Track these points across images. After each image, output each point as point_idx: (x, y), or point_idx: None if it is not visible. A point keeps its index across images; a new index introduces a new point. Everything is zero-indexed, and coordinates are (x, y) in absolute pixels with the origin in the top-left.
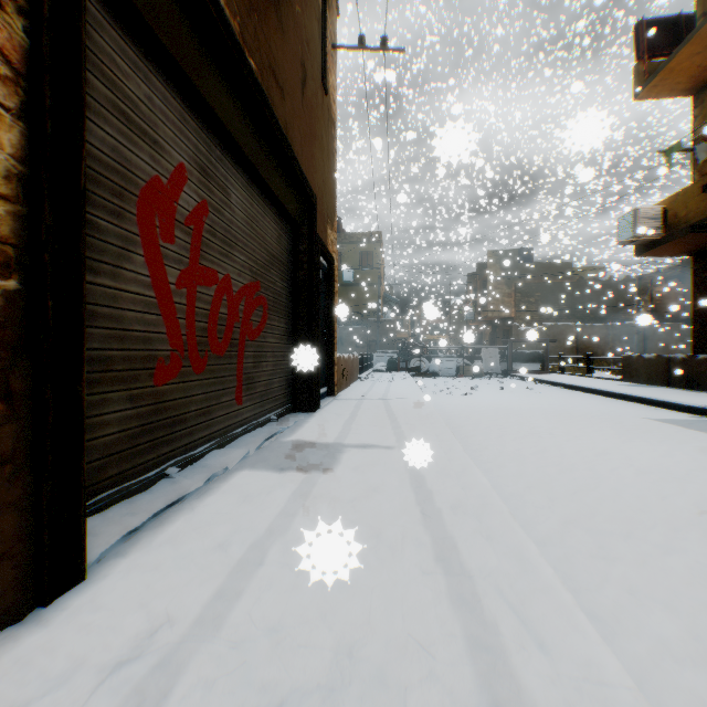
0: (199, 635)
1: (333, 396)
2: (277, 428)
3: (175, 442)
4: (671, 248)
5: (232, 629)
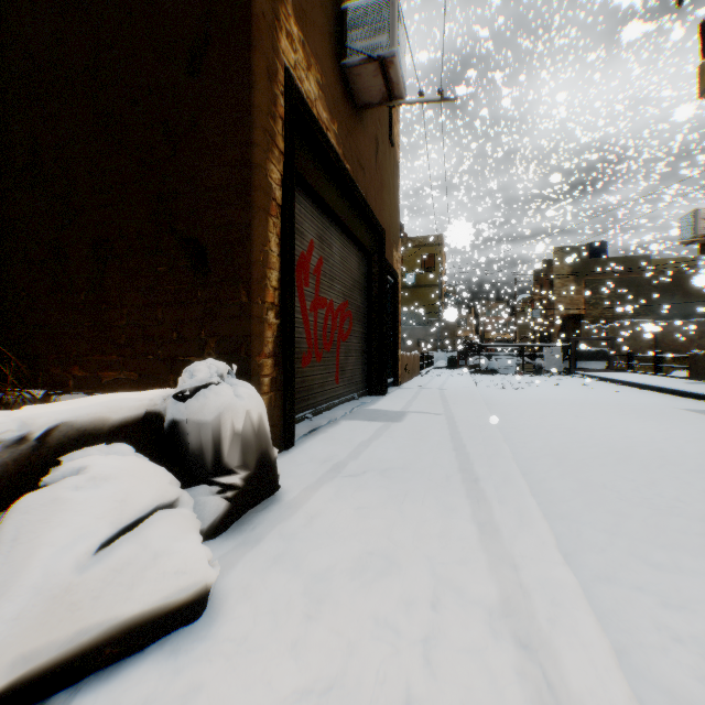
0: (351, 458)
1: (397, 385)
2: (360, 402)
3: (309, 401)
4: None
5: (363, 458)
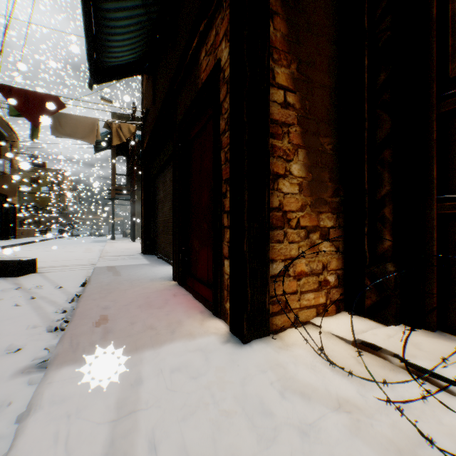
0: None
1: (17, 238)
2: None
3: None
4: None
5: None
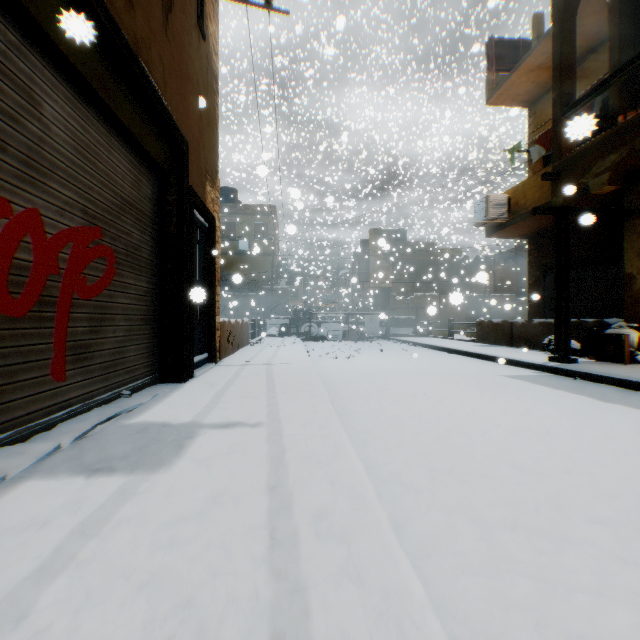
0: None
1: (214, 362)
2: (125, 406)
3: None
4: (514, 230)
5: None
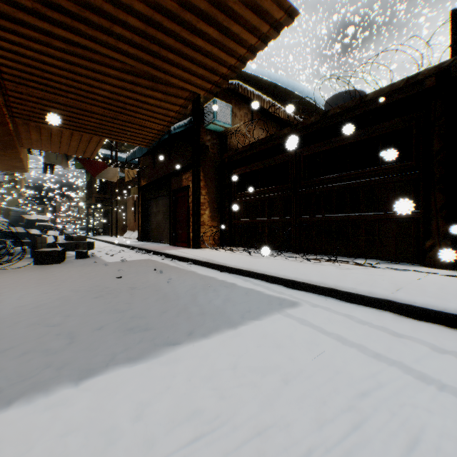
0: None
1: None
2: None
3: None
4: None
5: None
